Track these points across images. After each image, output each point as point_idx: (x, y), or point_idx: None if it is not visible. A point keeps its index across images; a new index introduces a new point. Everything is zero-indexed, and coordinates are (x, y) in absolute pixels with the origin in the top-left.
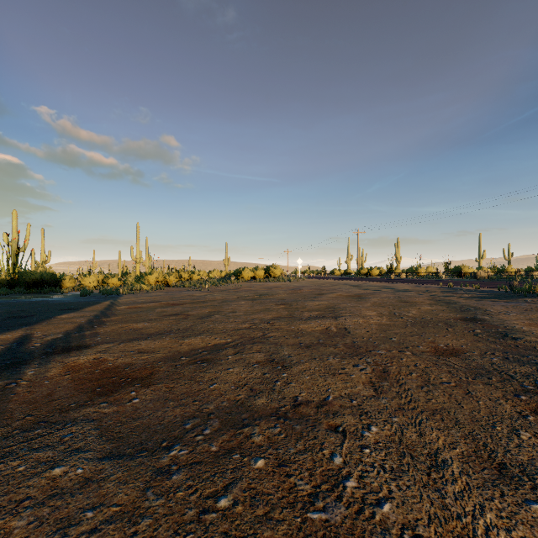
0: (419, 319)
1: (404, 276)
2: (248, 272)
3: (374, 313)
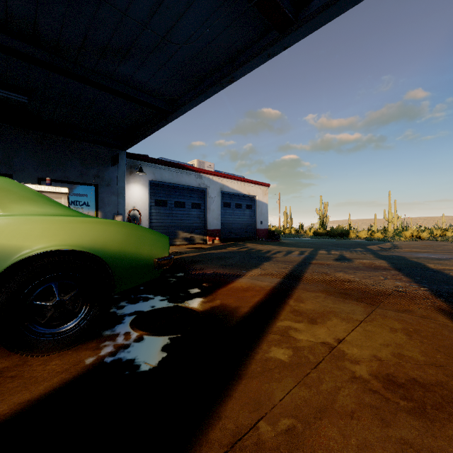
0: None
1: None
2: None
3: None
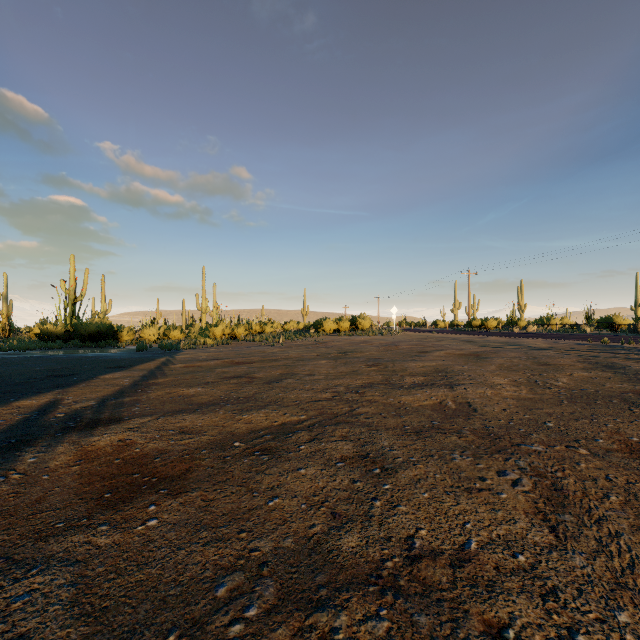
0: (576, 391)
1: (532, 329)
2: (330, 324)
3: (506, 381)
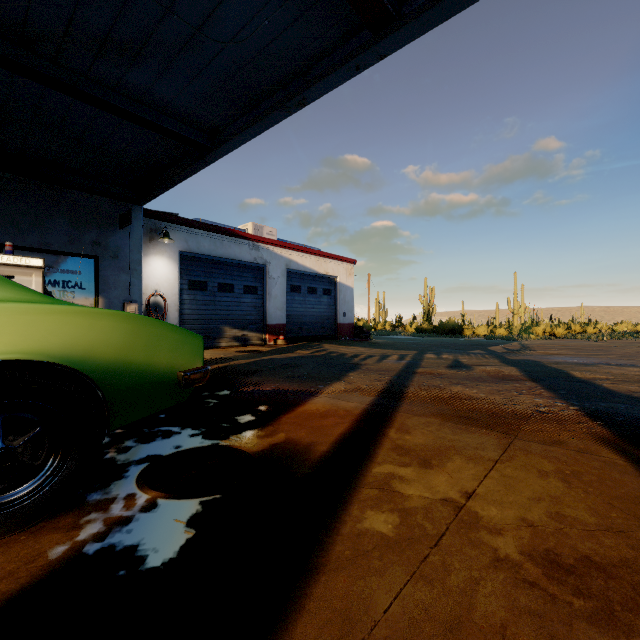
0: None
1: None
2: None
3: None
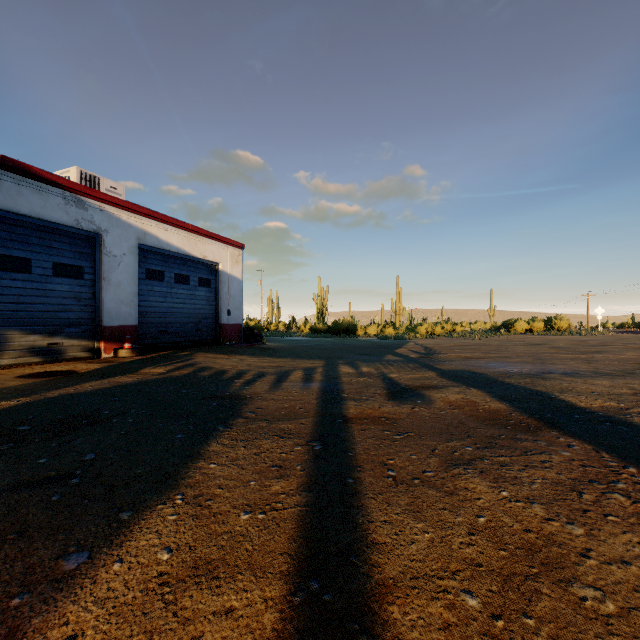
0: None
1: None
2: (522, 324)
3: (633, 354)
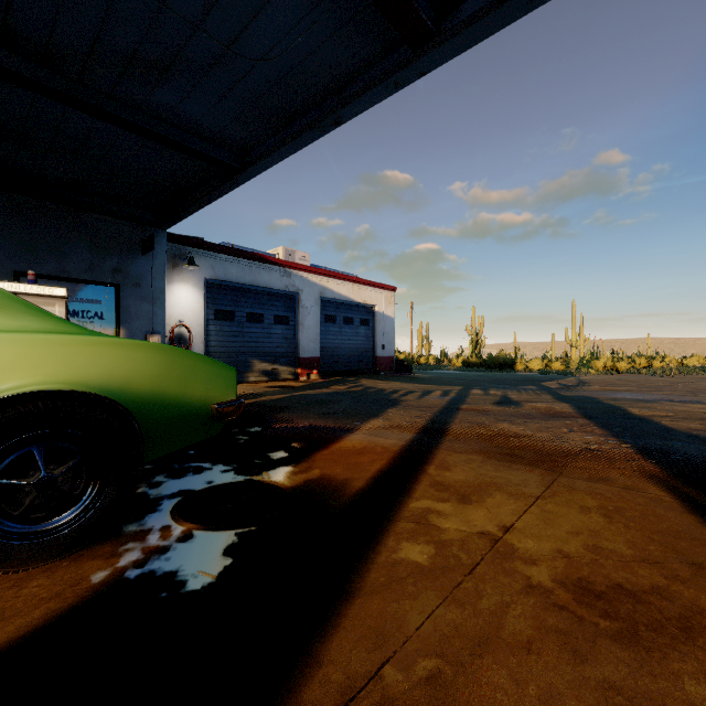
0: None
1: None
2: None
3: None
